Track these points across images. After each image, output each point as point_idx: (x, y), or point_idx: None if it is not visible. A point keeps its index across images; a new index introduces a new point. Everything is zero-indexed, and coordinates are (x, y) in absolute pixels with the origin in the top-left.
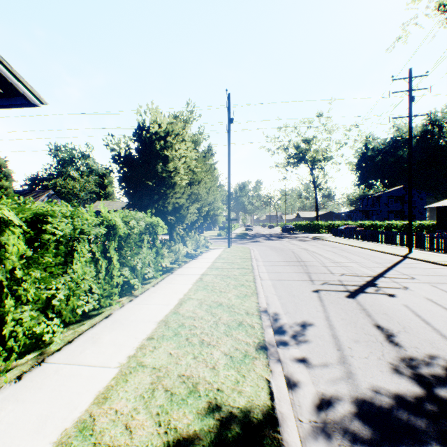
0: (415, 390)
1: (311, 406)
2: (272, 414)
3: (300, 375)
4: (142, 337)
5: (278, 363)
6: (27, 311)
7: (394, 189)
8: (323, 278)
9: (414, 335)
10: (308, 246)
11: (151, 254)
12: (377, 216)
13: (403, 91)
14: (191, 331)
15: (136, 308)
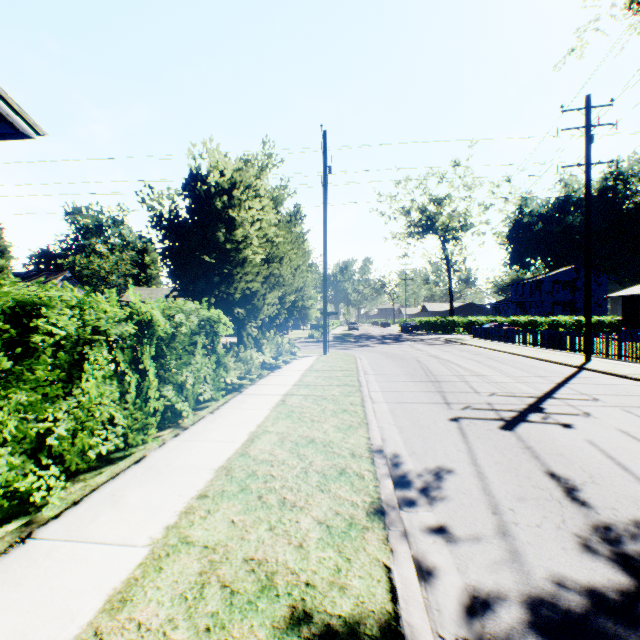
0: (621, 582)
1: (458, 610)
2: (395, 628)
3: (437, 556)
4: (189, 495)
5: (402, 537)
6: (4, 456)
7: (562, 271)
8: (463, 399)
9: (608, 489)
10: (439, 353)
11: (209, 365)
12: (537, 310)
13: (577, 128)
14: (266, 484)
15: (184, 447)
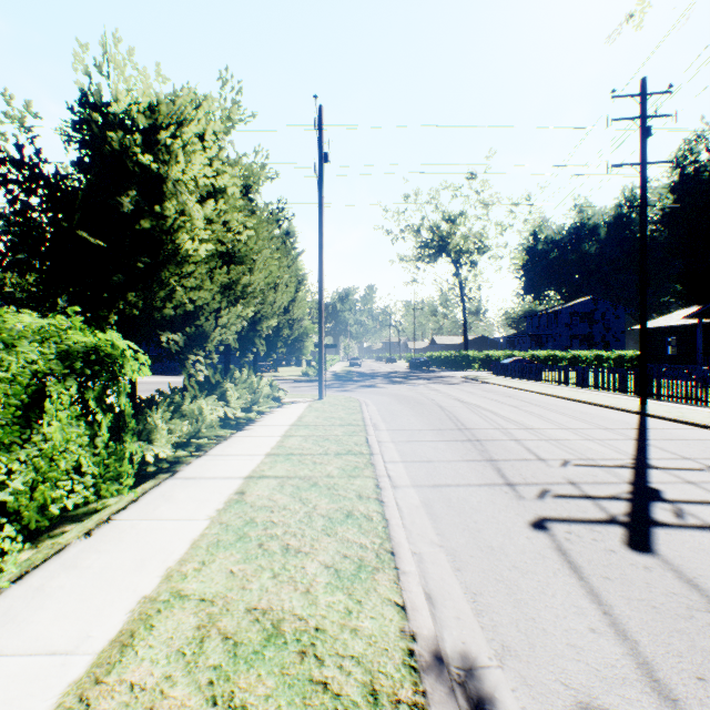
0: None
1: None
2: None
3: None
4: None
5: None
6: None
7: (580, 302)
8: (531, 475)
9: None
10: (463, 395)
11: (86, 438)
12: (554, 344)
13: (631, 119)
14: None
15: None
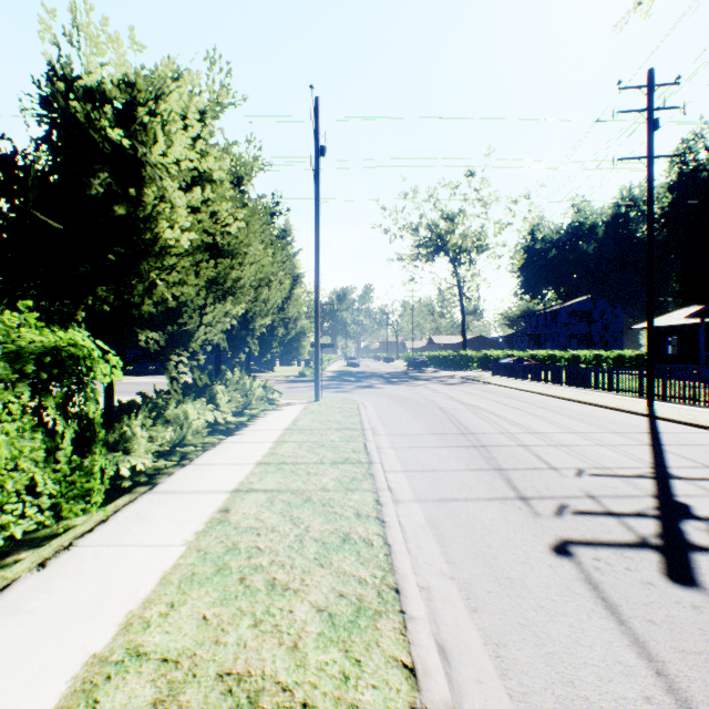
0: None
1: None
2: None
3: None
4: None
5: None
6: None
7: (578, 301)
8: (545, 487)
9: None
10: (463, 396)
11: (42, 453)
12: (553, 343)
13: (637, 111)
14: None
15: None
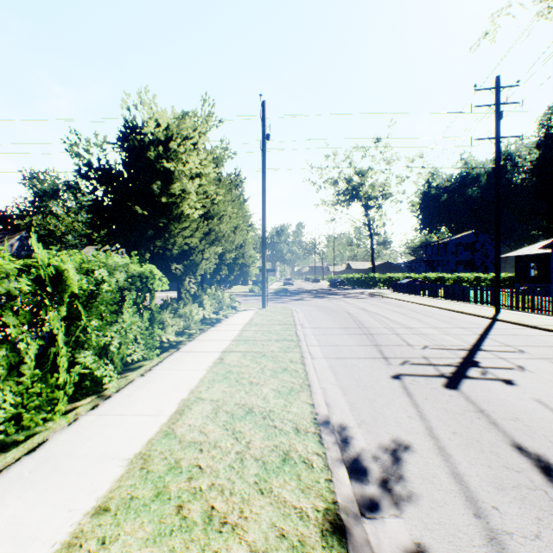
0: None
1: None
2: None
3: None
4: (83, 508)
5: None
6: None
7: (464, 235)
8: (400, 353)
9: None
10: (367, 306)
11: (140, 323)
12: (443, 268)
13: (488, 105)
14: (190, 483)
15: (98, 424)
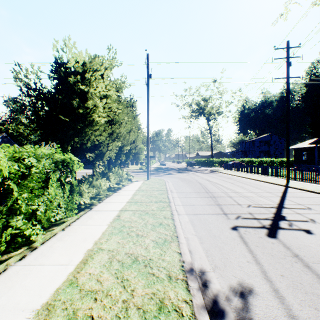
0: None
1: None
2: None
3: None
4: None
5: None
6: None
7: (264, 136)
8: (234, 210)
9: None
10: (210, 178)
11: (62, 194)
12: (252, 155)
13: (282, 58)
14: None
15: (20, 274)
